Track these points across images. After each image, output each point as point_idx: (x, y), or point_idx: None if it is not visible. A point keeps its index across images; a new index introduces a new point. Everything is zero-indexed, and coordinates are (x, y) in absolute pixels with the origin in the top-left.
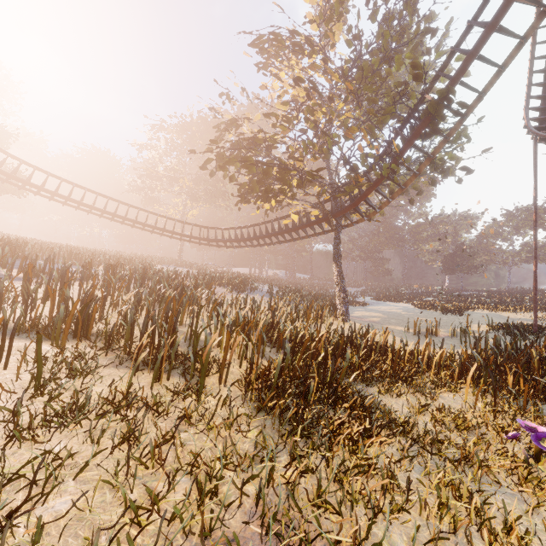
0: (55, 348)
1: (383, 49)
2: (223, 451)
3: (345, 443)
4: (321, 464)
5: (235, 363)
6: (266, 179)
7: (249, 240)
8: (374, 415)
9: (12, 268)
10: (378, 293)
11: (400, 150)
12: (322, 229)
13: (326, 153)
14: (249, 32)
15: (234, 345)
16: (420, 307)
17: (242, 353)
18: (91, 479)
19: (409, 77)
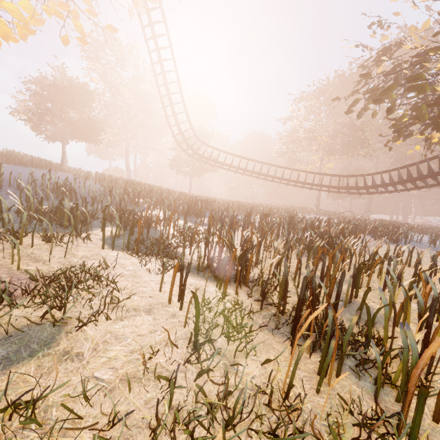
0: (219, 291)
1: None
2: None
3: None
4: None
5: None
6: None
7: (401, 183)
8: None
9: (204, 217)
10: None
11: None
12: None
13: None
14: None
15: (434, 335)
16: None
17: None
18: None
19: None
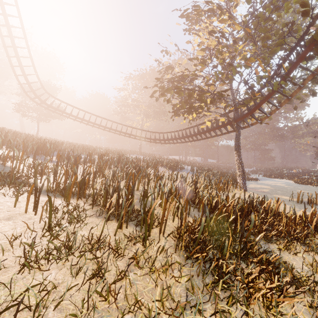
0: (65, 202)
1: (274, 2)
2: (160, 297)
3: (259, 296)
4: (240, 316)
5: (170, 218)
6: (190, 99)
7: (179, 139)
8: (281, 273)
9: (52, 156)
10: (265, 172)
11: (288, 70)
12: (227, 130)
13: (231, 78)
14: (179, 9)
15: (169, 206)
16: (299, 183)
17: (175, 212)
18: (65, 308)
19: (294, 18)
